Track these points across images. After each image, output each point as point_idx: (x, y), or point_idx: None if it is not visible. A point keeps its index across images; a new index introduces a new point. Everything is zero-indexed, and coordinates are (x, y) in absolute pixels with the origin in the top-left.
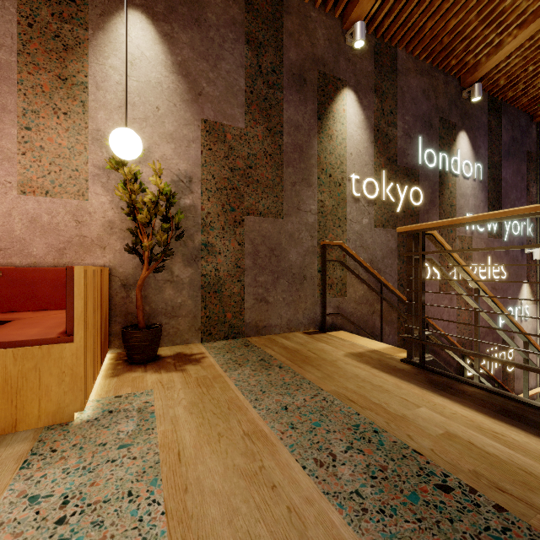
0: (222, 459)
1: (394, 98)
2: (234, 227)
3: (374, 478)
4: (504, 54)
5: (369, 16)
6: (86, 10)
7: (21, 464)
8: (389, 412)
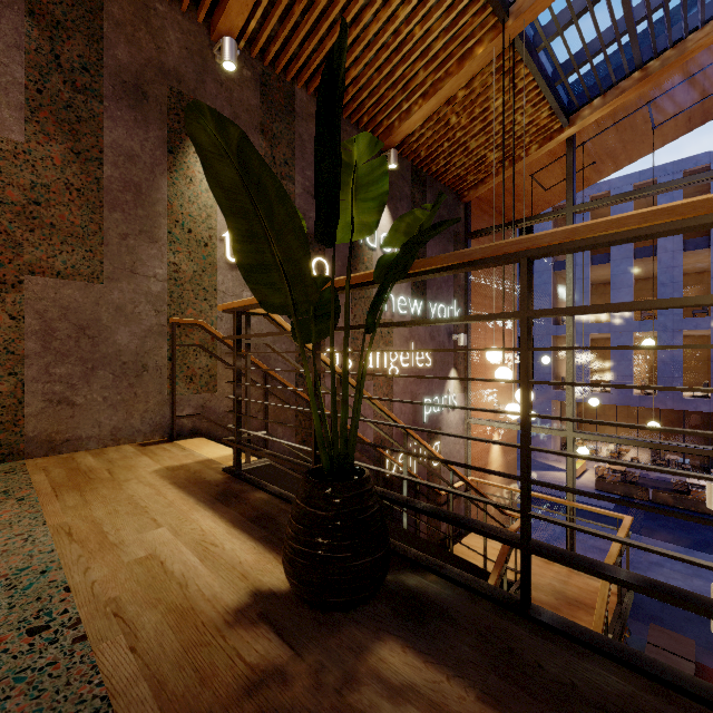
0: None
1: (290, 145)
2: (2, 291)
3: None
4: (415, 123)
5: (246, 34)
6: None
7: None
8: (106, 541)
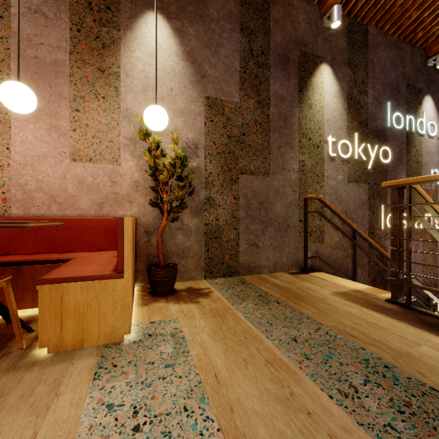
0: (254, 383)
1: (365, 69)
2: (231, 184)
3: (402, 413)
4: None
5: None
6: (118, 15)
7: (93, 375)
8: (392, 348)
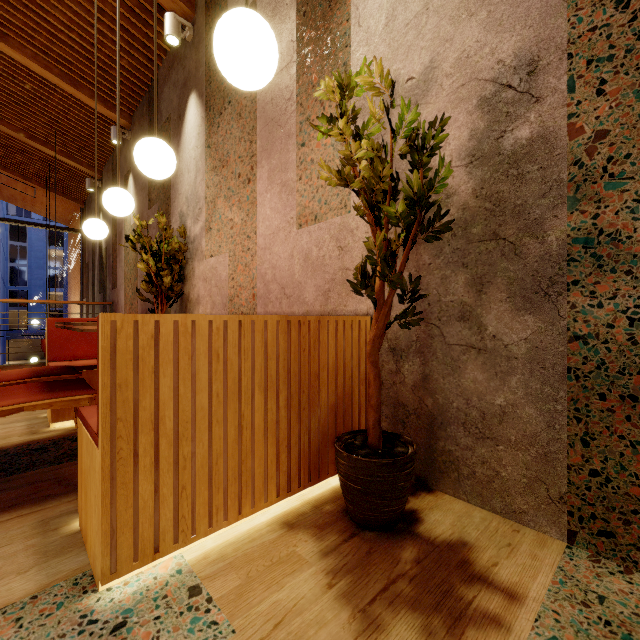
0: None
1: None
2: None
3: None
4: None
5: None
6: None
7: None
8: None
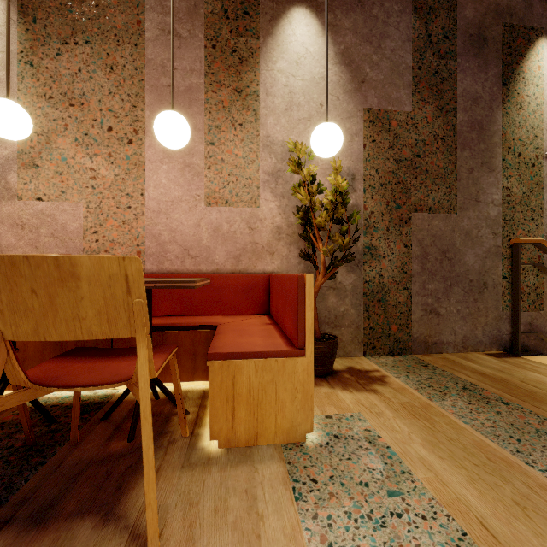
0: None
1: None
2: (400, 226)
3: None
4: None
5: None
6: (257, 19)
7: (292, 492)
8: None
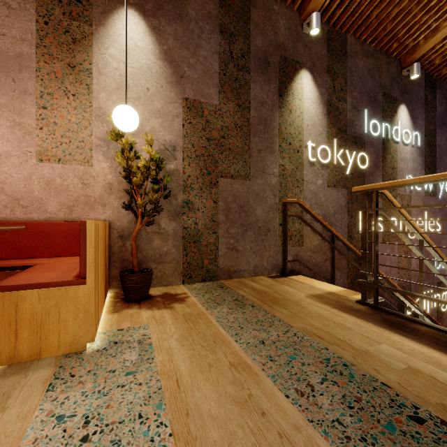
0: (214, 387)
1: (344, 77)
2: (210, 187)
3: (351, 408)
4: (441, 37)
5: (323, 7)
6: (90, 9)
7: (47, 387)
8: (354, 347)
